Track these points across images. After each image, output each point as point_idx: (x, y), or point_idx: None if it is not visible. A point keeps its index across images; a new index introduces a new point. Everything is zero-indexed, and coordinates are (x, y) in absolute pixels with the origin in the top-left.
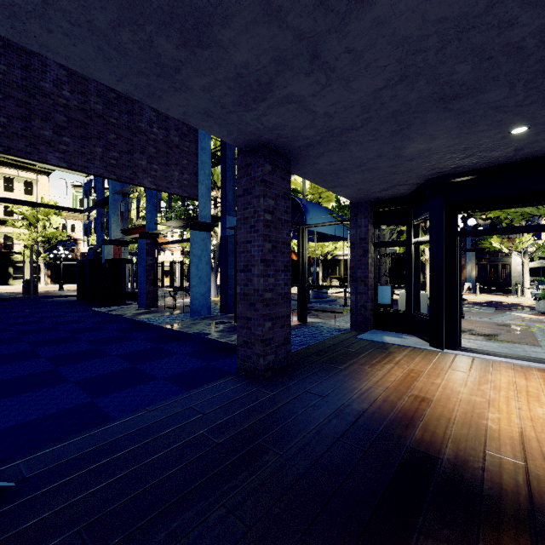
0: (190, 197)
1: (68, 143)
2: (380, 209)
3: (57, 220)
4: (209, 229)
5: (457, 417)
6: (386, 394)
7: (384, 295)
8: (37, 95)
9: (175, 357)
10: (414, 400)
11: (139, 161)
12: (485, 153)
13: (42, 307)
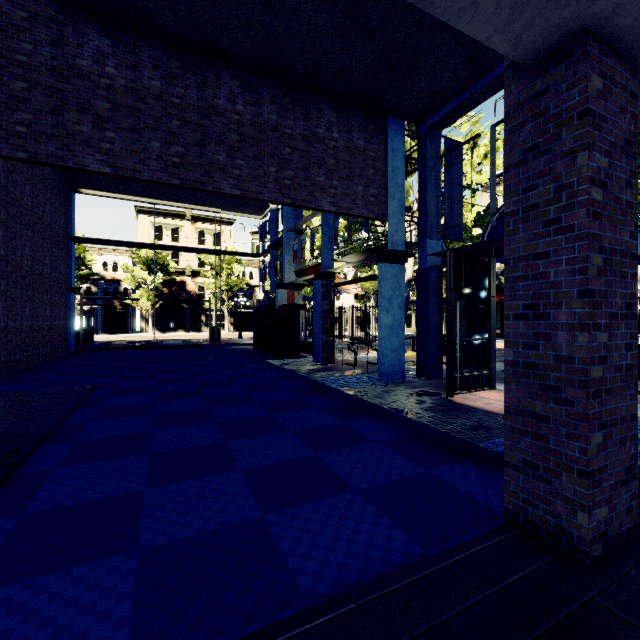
0: (377, 218)
1: (241, 166)
2: None
3: (238, 269)
4: (403, 260)
5: None
6: None
7: None
8: (212, 116)
9: (370, 447)
10: None
11: (316, 178)
12: None
13: (223, 356)
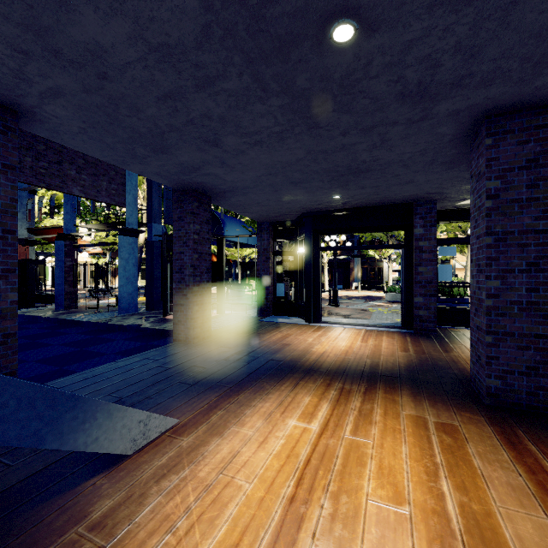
0: (118, 205)
1: None
2: (277, 228)
3: None
4: (136, 235)
5: (300, 349)
6: (268, 344)
7: (280, 290)
8: None
9: (116, 342)
10: (282, 345)
11: (68, 171)
12: (328, 204)
13: None
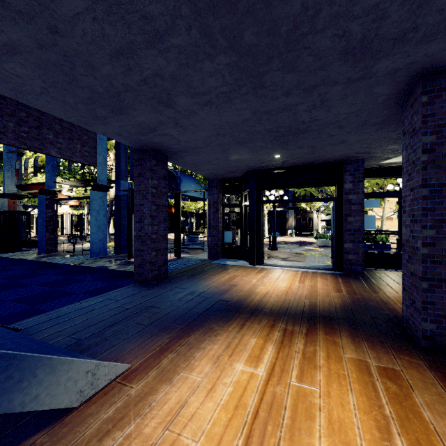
0: (90, 164)
1: None
2: (226, 184)
3: None
4: (106, 190)
5: (245, 289)
6: (217, 285)
7: (228, 237)
8: None
9: (86, 282)
10: (229, 286)
11: (46, 135)
12: (269, 162)
13: None
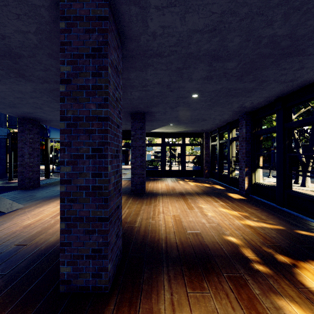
0: None
1: None
2: None
3: None
4: None
5: None
6: None
7: None
8: None
9: None
10: None
11: None
12: None
13: None
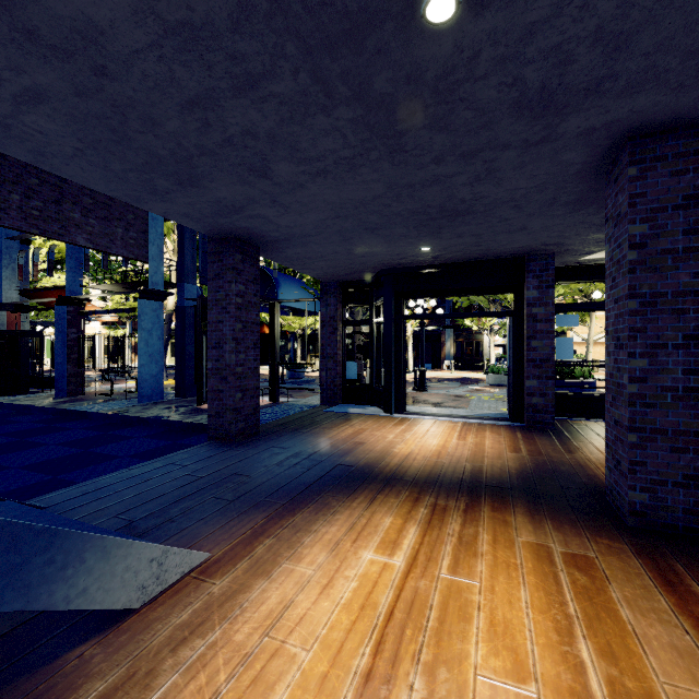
0: (137, 259)
1: None
2: (348, 290)
3: None
4: (163, 298)
5: (377, 449)
6: (335, 443)
7: (352, 371)
8: None
9: (133, 440)
10: (353, 444)
11: (70, 213)
12: (414, 258)
13: None
